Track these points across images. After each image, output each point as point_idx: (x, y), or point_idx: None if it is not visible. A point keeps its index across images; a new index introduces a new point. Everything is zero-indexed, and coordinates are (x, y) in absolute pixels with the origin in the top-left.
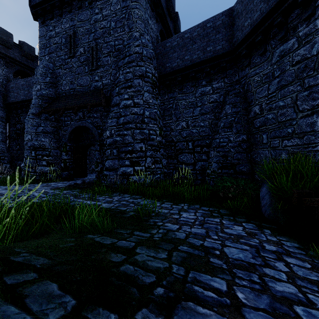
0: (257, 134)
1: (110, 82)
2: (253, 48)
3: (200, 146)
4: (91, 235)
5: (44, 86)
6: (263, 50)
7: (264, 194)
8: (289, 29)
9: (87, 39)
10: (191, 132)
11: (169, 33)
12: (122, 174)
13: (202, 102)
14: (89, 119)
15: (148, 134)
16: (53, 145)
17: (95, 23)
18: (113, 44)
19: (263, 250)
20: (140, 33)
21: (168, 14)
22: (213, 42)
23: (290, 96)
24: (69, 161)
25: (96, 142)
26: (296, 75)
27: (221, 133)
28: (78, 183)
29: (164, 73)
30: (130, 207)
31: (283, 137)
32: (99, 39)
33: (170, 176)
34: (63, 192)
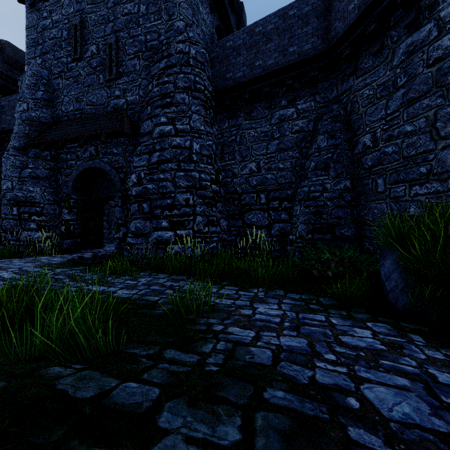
0: (368, 179)
1: (139, 99)
2: (362, 46)
3: (277, 200)
4: (61, 365)
5: (34, 105)
6: (378, 45)
7: (390, 270)
8: (422, 9)
9: (103, 32)
10: (264, 179)
11: (230, 32)
12: (156, 242)
13: (281, 132)
14: (106, 157)
15: (198, 179)
16: (47, 197)
17: (116, 7)
18: (143, 40)
19: (439, 387)
20: (185, 22)
21: (228, 2)
22: (298, 39)
23: (425, 116)
24: (73, 223)
25: (117, 193)
26: (435, 81)
27: (311, 178)
28: (86, 256)
29: (222, 88)
30: (165, 295)
31: (413, 180)
32: (121, 31)
33: (232, 245)
34: (54, 271)
